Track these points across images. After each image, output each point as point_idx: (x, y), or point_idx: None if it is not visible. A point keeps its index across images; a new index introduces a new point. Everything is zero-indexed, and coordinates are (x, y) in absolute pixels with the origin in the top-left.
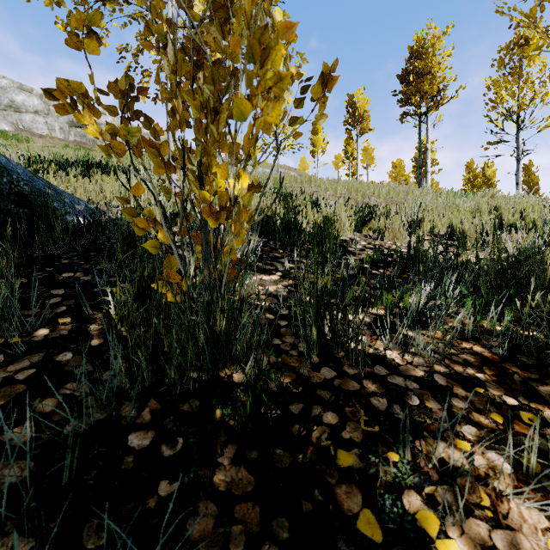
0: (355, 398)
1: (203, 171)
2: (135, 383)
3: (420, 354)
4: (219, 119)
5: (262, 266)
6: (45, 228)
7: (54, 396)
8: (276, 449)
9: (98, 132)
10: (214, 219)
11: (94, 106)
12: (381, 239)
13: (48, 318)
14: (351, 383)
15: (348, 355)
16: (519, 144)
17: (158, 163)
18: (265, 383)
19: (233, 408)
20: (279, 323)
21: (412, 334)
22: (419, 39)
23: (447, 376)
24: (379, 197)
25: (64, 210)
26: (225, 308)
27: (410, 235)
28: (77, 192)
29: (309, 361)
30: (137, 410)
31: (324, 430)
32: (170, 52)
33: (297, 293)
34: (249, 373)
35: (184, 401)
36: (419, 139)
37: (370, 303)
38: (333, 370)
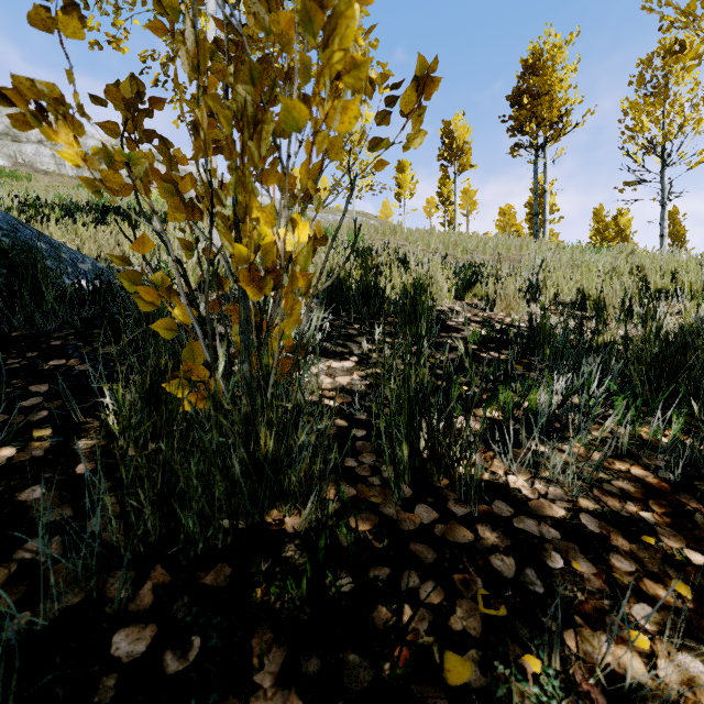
0: (467, 556)
1: (238, 216)
2: (133, 540)
3: (557, 481)
4: (261, 135)
5: (331, 348)
6: (33, 295)
7: (4, 564)
8: (348, 653)
9: (80, 157)
10: (256, 288)
11: (75, 118)
12: (490, 309)
13: (18, 430)
14: (461, 531)
15: (454, 484)
16: (664, 185)
17: (175, 204)
18: (333, 535)
19: (279, 593)
20: (354, 433)
21: (542, 449)
22: (535, 50)
23: (599, 517)
24: (484, 252)
25: (60, 271)
26: (274, 420)
27: (528, 304)
28: (85, 246)
29: (398, 495)
30: (132, 586)
31: (422, 615)
32: (189, 36)
33: (380, 388)
34: (308, 520)
35: (207, 568)
36: (535, 178)
37: (481, 402)
38: (432, 509)
